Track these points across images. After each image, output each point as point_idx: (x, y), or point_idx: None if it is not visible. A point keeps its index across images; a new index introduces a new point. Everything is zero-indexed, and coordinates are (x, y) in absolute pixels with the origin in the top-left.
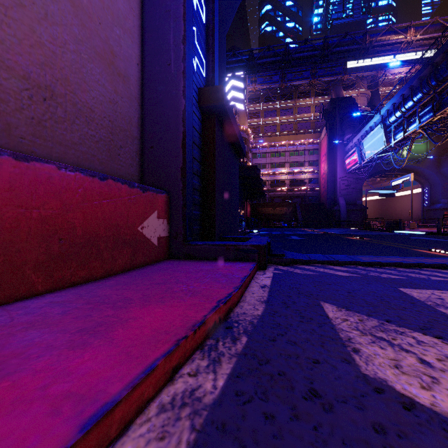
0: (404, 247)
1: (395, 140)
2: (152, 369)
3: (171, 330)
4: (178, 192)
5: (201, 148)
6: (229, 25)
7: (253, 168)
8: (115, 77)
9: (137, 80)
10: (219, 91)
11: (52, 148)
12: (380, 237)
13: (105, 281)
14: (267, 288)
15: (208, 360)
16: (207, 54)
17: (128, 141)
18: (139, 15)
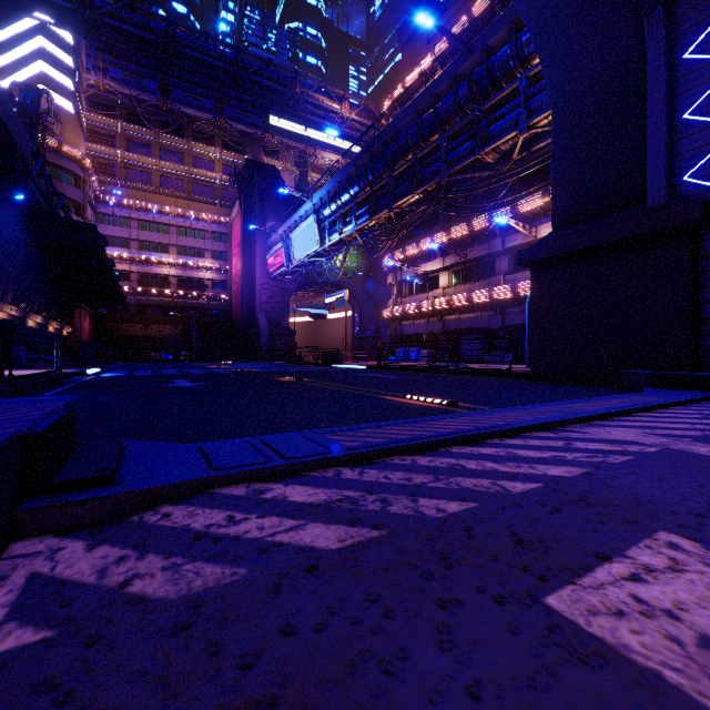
0: (368, 393)
1: (331, 241)
2: None
3: None
4: None
5: None
6: None
7: (84, 229)
8: None
9: None
10: None
11: None
12: (323, 376)
13: None
14: None
15: None
16: None
17: None
18: None
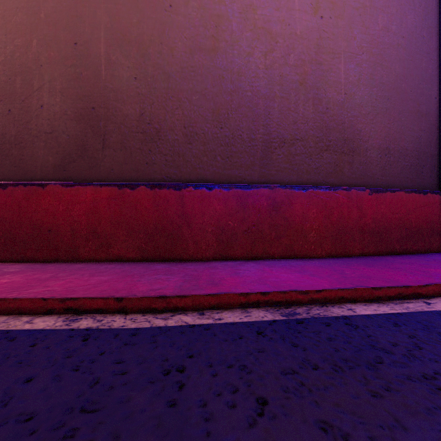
0: None
1: None
2: None
3: None
4: None
5: None
6: None
7: None
8: (419, 119)
9: (435, 110)
10: None
11: (388, 180)
12: None
13: (429, 254)
14: None
15: None
16: None
17: (428, 160)
18: (436, 59)
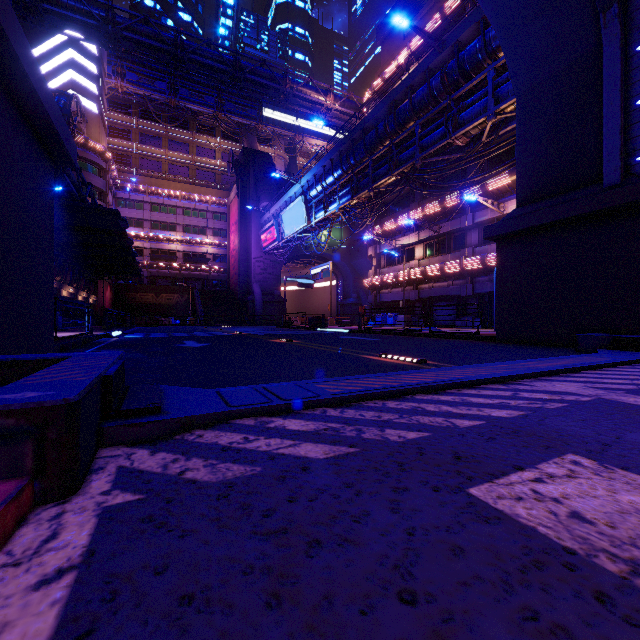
0: (350, 353)
1: (317, 219)
2: None
3: None
4: None
5: None
6: None
7: (110, 214)
8: None
9: None
10: None
11: None
12: (310, 338)
13: None
14: None
15: None
16: None
17: None
18: None
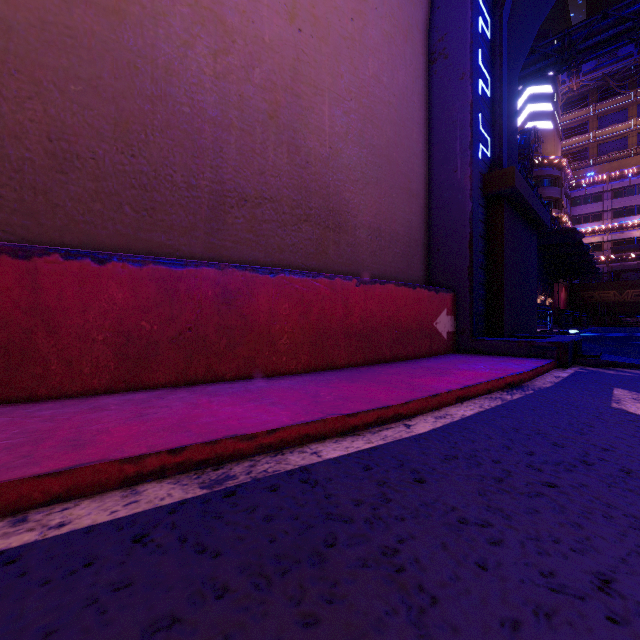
0: None
1: None
2: (481, 383)
3: (483, 377)
4: (465, 290)
5: (485, 238)
6: (522, 62)
7: (567, 232)
8: (410, 199)
9: (425, 192)
10: (509, 174)
11: (379, 269)
12: None
13: (418, 360)
14: (562, 378)
15: (507, 393)
16: (493, 128)
17: (419, 249)
18: (426, 133)
